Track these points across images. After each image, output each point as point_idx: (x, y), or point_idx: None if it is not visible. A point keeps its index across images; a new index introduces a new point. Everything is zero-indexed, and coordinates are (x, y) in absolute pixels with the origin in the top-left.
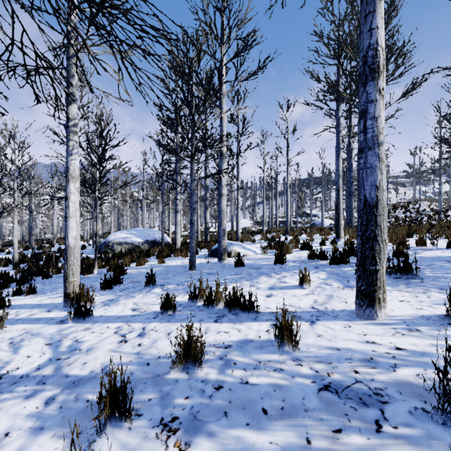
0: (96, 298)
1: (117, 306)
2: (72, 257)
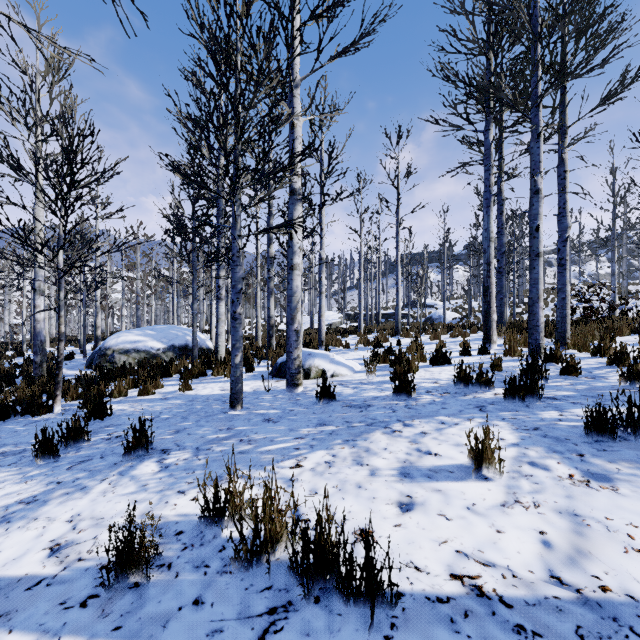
0: (2, 491)
1: (23, 531)
2: None
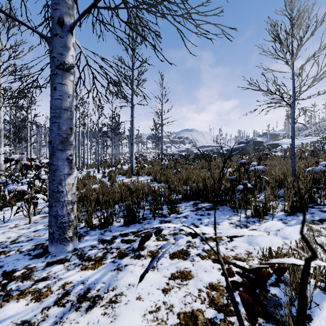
0: None
1: None
2: None
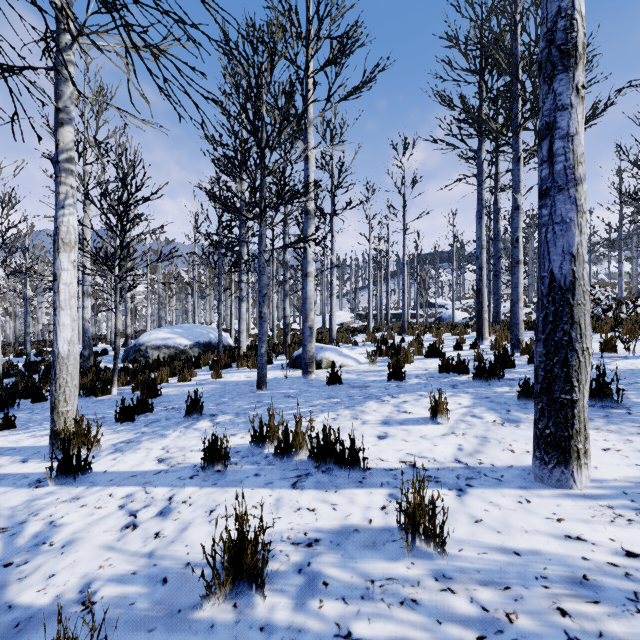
0: (105, 437)
1: (135, 454)
2: (64, 373)
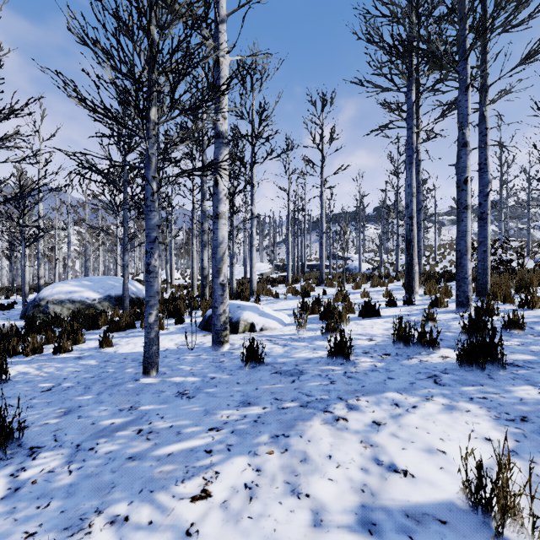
0: None
1: None
2: None
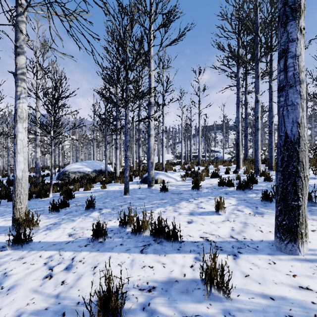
0: (42, 221)
1: (57, 231)
2: (19, 187)
